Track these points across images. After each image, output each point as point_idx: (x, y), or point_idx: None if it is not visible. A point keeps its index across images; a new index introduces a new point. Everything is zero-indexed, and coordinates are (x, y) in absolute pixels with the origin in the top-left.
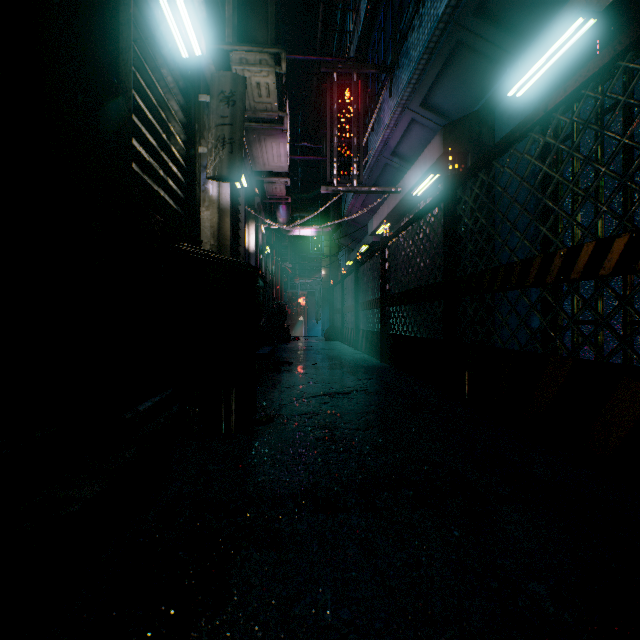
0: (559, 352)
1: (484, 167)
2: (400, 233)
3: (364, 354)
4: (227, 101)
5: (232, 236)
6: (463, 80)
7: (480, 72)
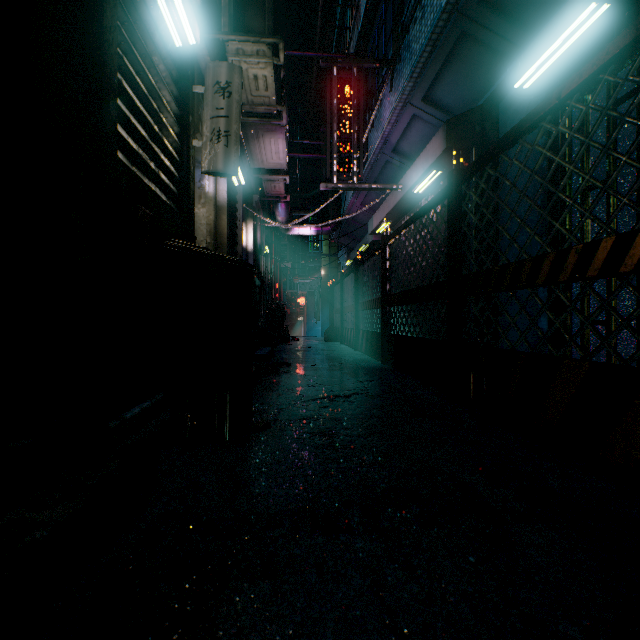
0: (568, 354)
1: (491, 160)
2: (401, 231)
3: (364, 355)
4: (222, 92)
5: (229, 234)
6: (466, 73)
7: (484, 65)
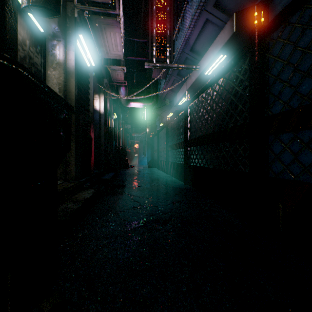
0: None
1: None
2: (200, 95)
3: (172, 177)
4: None
5: (80, 96)
6: None
7: None
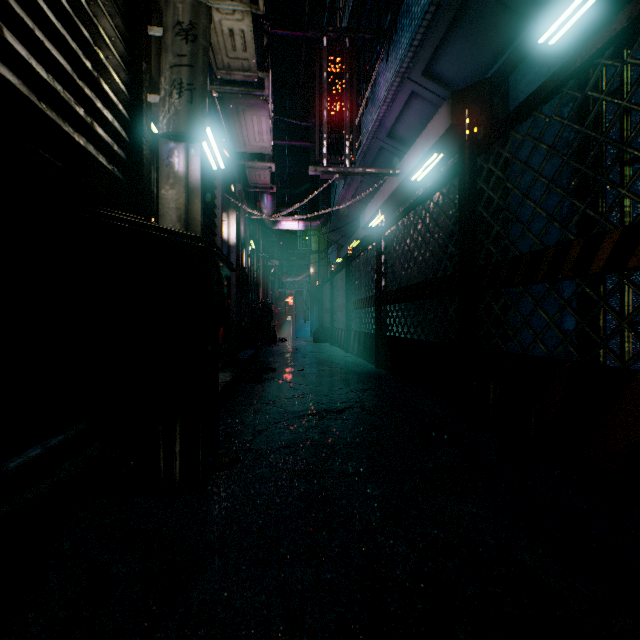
0: (601, 360)
1: (519, 122)
2: (399, 220)
3: (356, 357)
4: (185, 35)
5: (205, 222)
6: (474, 40)
7: (495, 28)
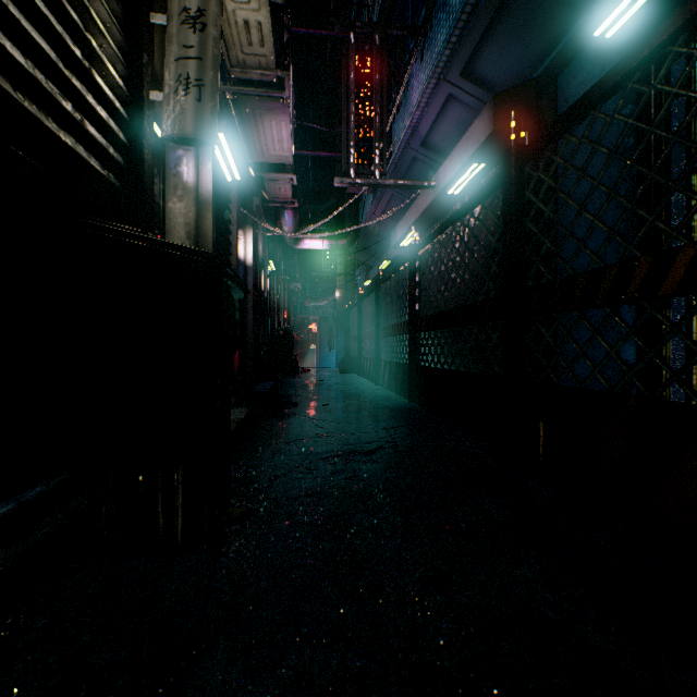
0: (665, 394)
1: (574, 123)
2: (435, 237)
3: (387, 390)
4: (193, 23)
5: (218, 240)
6: (519, 36)
7: (543, 22)
